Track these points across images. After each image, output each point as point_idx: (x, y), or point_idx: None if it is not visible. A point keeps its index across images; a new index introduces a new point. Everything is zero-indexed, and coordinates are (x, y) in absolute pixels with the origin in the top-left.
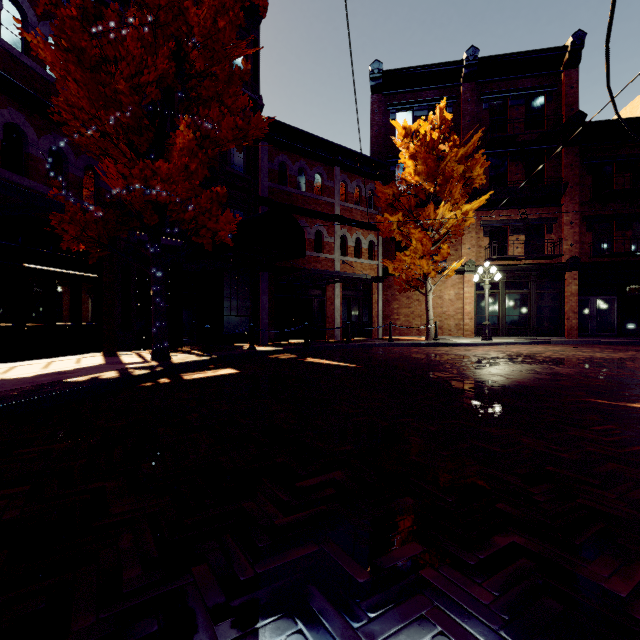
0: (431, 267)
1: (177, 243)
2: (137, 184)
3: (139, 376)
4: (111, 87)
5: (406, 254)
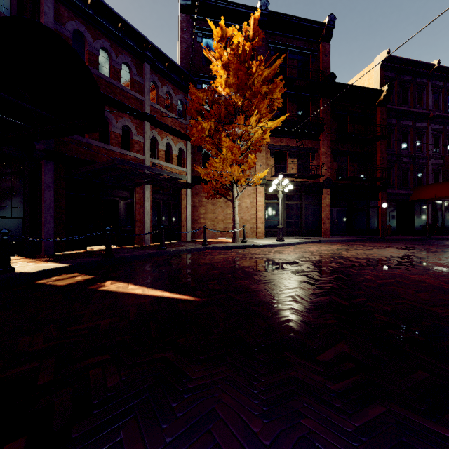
0: (240, 174)
1: None
2: None
3: None
4: None
5: (216, 161)
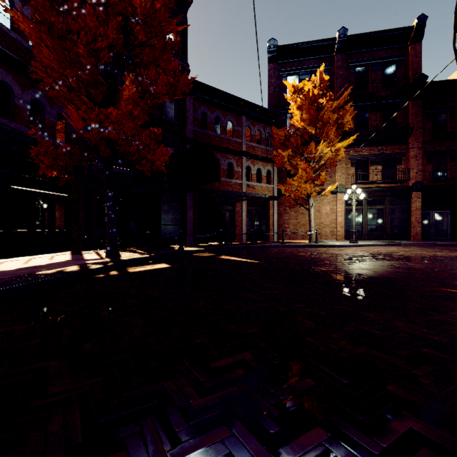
0: (313, 189)
1: (126, 171)
2: (94, 125)
3: (94, 269)
4: (73, 51)
5: (294, 179)
